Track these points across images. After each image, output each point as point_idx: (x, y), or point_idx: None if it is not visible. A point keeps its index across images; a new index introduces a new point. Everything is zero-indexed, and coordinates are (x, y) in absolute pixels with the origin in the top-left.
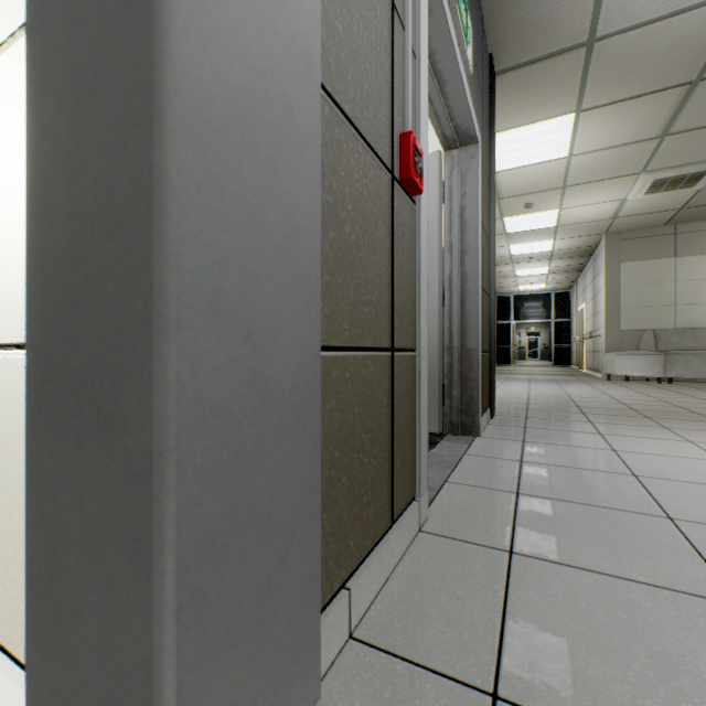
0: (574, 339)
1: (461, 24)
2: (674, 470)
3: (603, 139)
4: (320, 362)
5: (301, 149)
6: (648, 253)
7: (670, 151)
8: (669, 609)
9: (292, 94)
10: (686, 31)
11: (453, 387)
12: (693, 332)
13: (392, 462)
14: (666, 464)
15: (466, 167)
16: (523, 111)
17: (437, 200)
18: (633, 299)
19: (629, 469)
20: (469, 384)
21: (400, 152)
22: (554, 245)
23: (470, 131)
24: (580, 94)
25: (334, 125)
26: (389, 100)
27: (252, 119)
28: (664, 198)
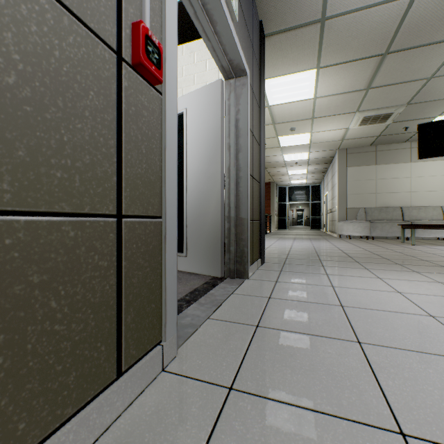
0: (322, 213)
1: None
2: (367, 300)
3: (334, 88)
4: None
5: None
6: (361, 162)
7: (372, 99)
8: None
9: None
10: (379, 19)
11: (231, 245)
12: (385, 209)
13: (118, 320)
14: (363, 296)
15: (239, 91)
16: (285, 65)
17: (220, 113)
18: (353, 189)
19: (339, 301)
20: (241, 242)
21: (133, 39)
22: (309, 155)
23: (240, 65)
24: (319, 56)
25: None
26: None
27: None
28: (370, 128)
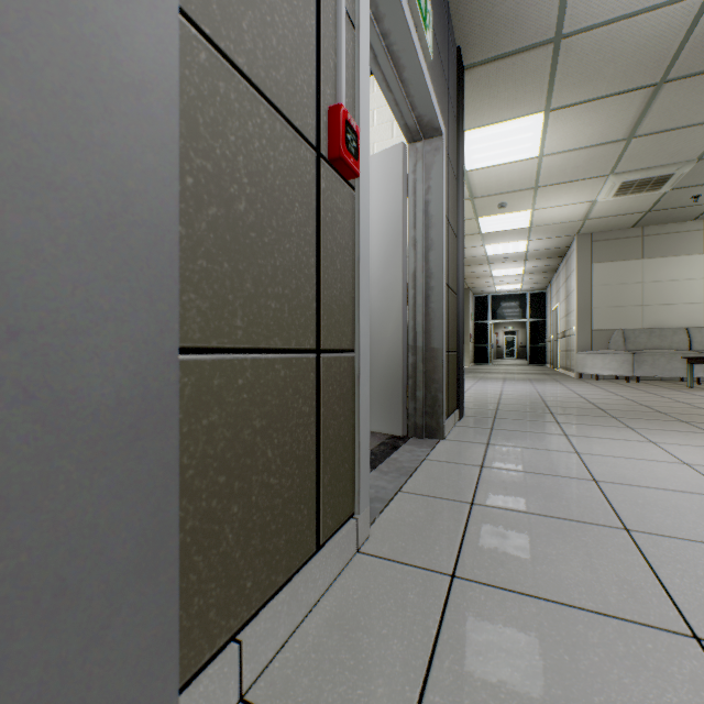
0: (548, 338)
1: (418, 5)
2: (635, 474)
3: (573, 140)
4: (178, 368)
5: (138, 90)
6: (617, 254)
7: (636, 154)
8: (616, 645)
9: (119, 13)
10: (650, 31)
11: (418, 388)
12: (659, 332)
13: (317, 479)
14: (628, 468)
15: (430, 160)
16: (493, 109)
17: (401, 194)
18: (604, 299)
19: (590, 473)
20: (433, 385)
21: (330, 127)
22: (528, 246)
23: (433, 123)
24: (549, 92)
25: (218, 77)
26: (313, 66)
27: (22, 28)
28: (632, 200)
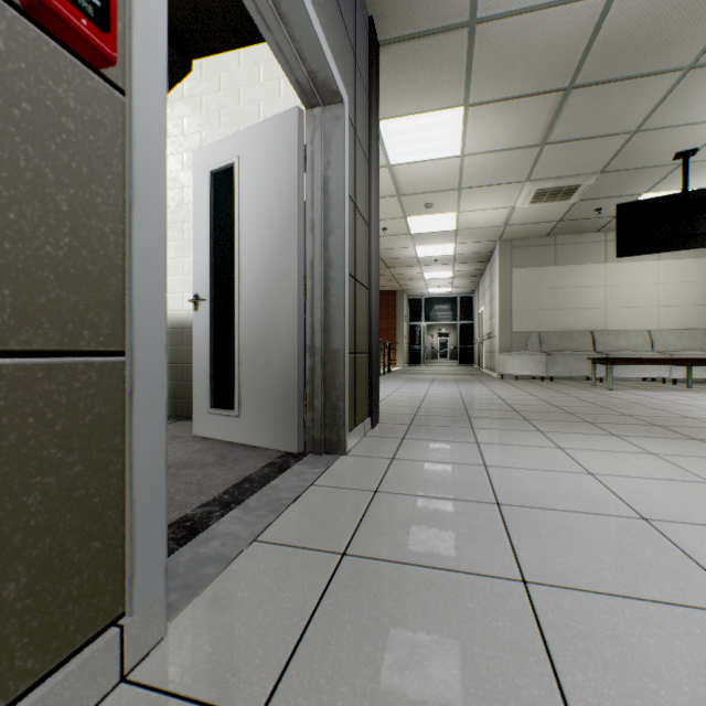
0: (476, 340)
1: None
2: (541, 491)
3: (492, 140)
4: None
5: None
6: (534, 261)
7: (549, 161)
8: None
9: None
10: (559, 29)
11: (316, 396)
12: (569, 334)
13: None
14: (534, 483)
15: (330, 130)
16: (413, 97)
17: (296, 166)
18: (522, 303)
19: (494, 494)
20: (334, 392)
21: None
22: (456, 249)
23: (330, 83)
24: (467, 85)
25: None
26: None
27: None
28: (546, 209)
